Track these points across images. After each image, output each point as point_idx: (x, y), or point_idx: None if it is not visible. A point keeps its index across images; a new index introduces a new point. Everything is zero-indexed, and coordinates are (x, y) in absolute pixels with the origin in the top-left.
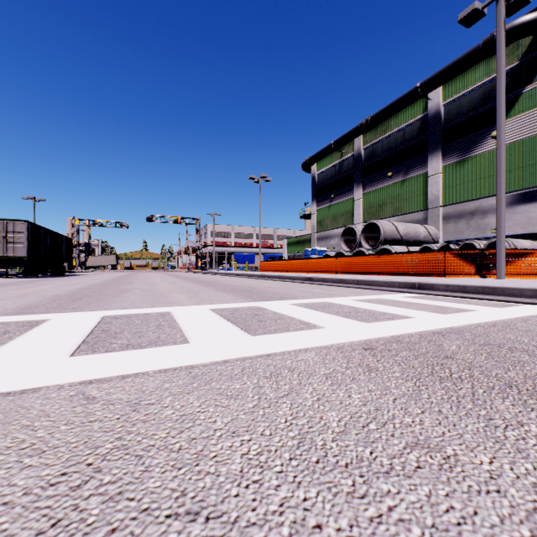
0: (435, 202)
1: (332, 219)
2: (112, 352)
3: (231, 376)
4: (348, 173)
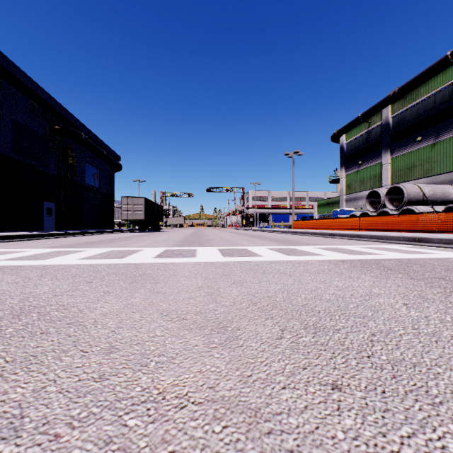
0: None
1: (360, 182)
2: (237, 257)
3: (283, 263)
4: (376, 140)
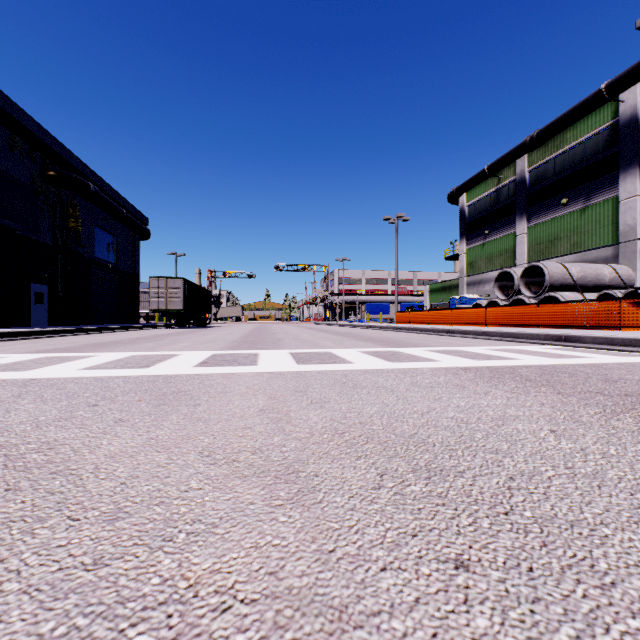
0: (630, 234)
1: (486, 260)
2: (316, 364)
3: (382, 372)
4: (508, 202)
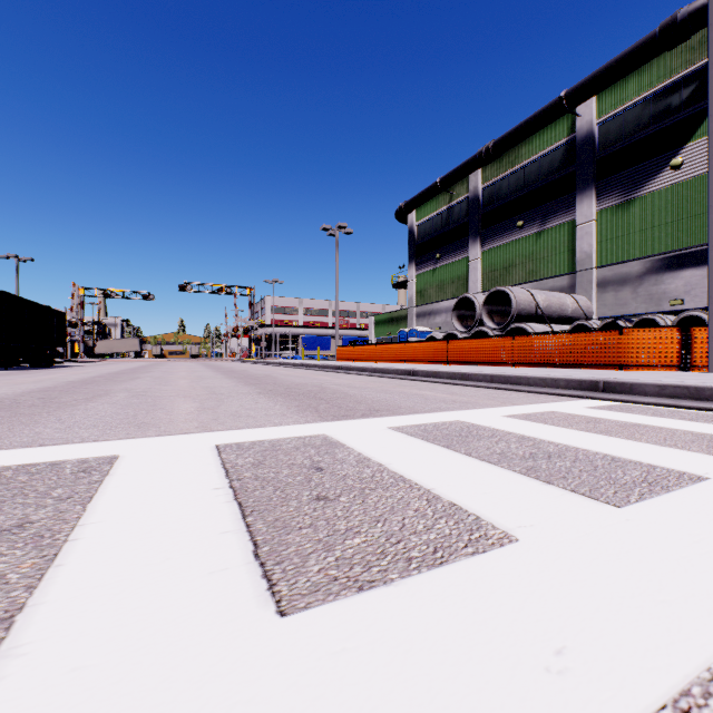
0: (587, 262)
1: (438, 288)
2: None
3: None
4: (460, 223)
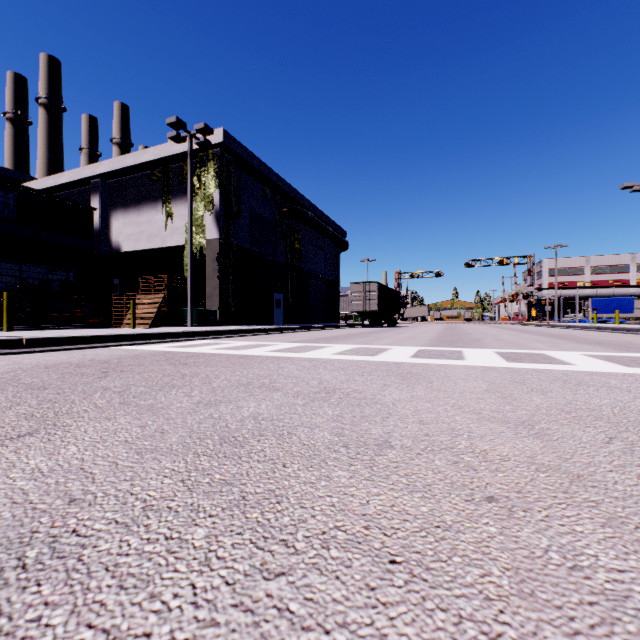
0: None
1: None
2: (529, 363)
3: (615, 375)
4: None
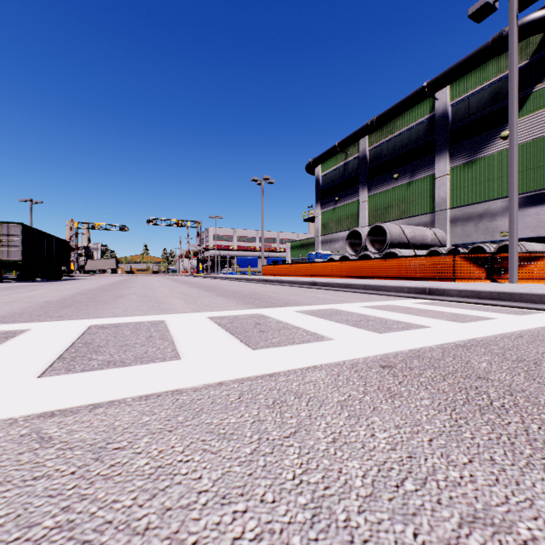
0: (443, 205)
1: (337, 222)
2: (88, 372)
3: (225, 405)
4: (353, 175)
